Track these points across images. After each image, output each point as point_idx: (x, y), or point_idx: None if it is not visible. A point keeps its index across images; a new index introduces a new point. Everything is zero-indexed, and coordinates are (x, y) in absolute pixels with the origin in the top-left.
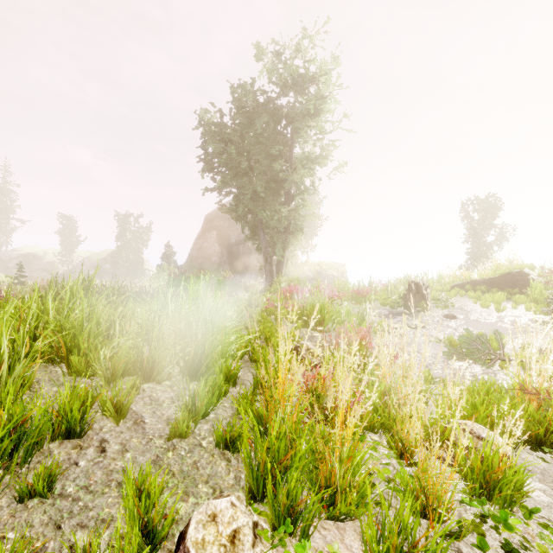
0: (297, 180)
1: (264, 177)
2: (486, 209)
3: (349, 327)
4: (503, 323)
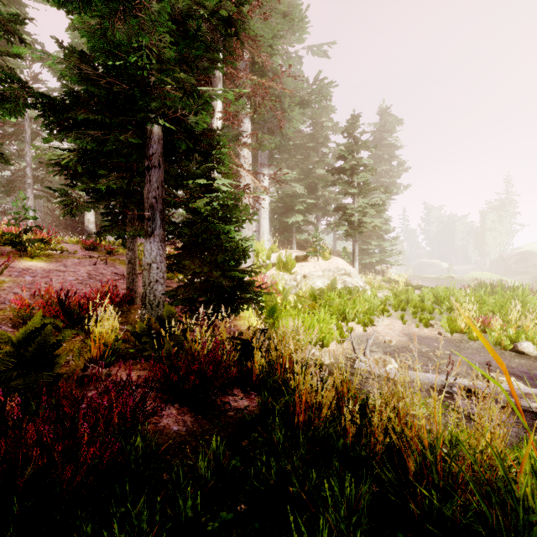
0: None
1: None
2: None
3: None
4: None
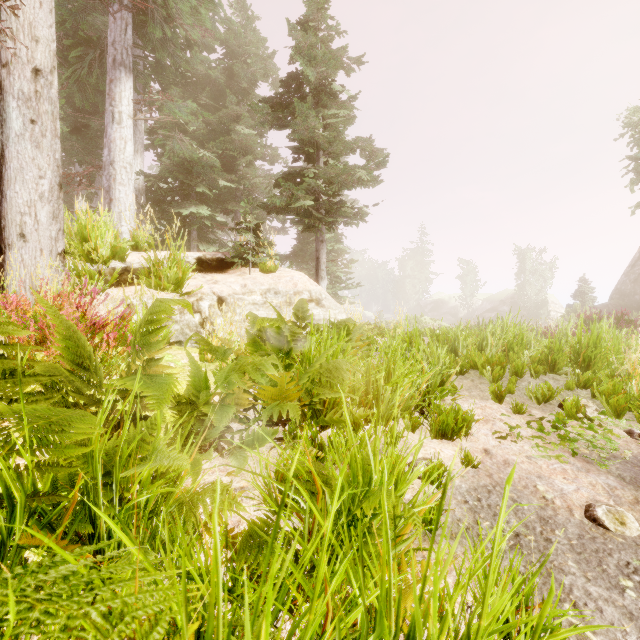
0: None
1: None
2: None
3: None
4: None
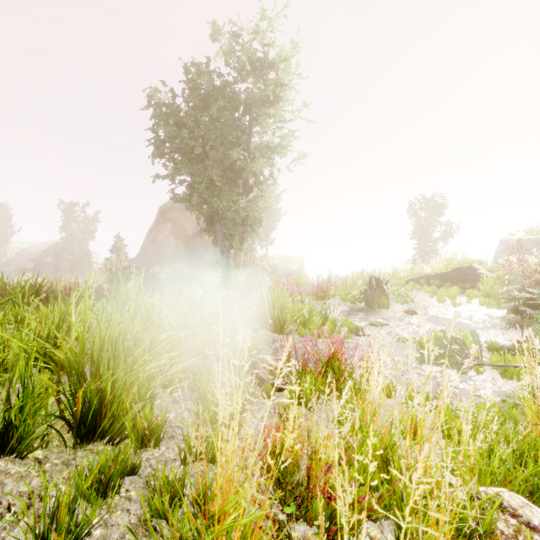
0: (256, 169)
1: (221, 165)
2: (432, 208)
3: (313, 329)
4: (461, 318)
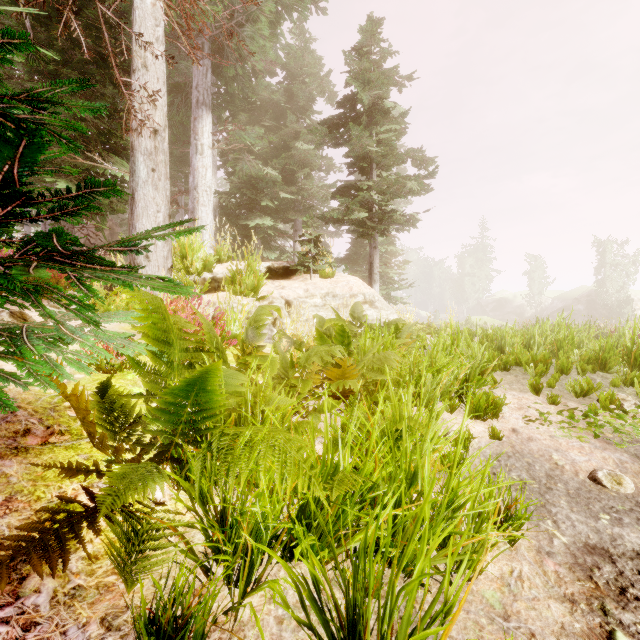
0: None
1: None
2: None
3: None
4: None
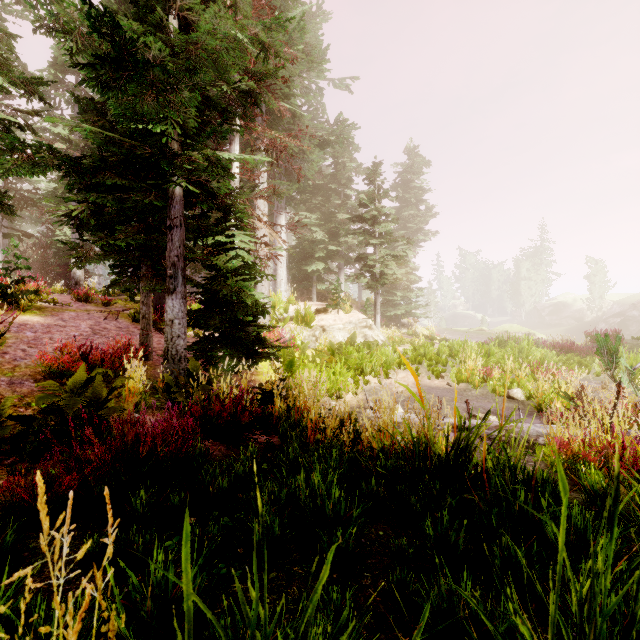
0: None
1: None
2: None
3: None
4: None
